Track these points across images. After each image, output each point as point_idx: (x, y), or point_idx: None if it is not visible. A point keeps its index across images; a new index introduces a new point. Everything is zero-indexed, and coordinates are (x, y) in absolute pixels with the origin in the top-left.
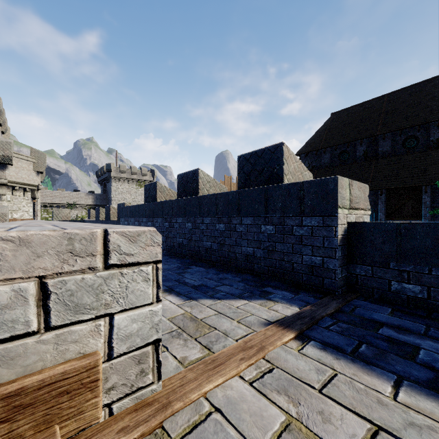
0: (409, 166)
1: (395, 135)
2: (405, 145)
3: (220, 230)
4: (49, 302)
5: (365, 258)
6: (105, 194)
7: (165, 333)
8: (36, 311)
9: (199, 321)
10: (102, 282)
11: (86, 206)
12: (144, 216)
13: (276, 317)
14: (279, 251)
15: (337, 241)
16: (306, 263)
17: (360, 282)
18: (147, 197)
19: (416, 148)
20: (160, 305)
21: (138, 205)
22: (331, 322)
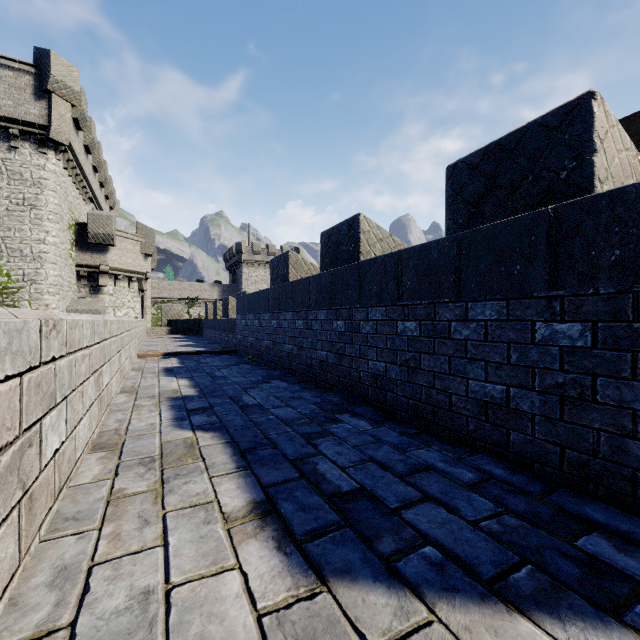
0: None
1: None
2: None
3: (407, 334)
4: None
5: None
6: (235, 284)
7: None
8: None
9: None
10: None
11: (211, 301)
12: (266, 310)
13: None
14: (611, 404)
15: None
16: None
17: None
18: (275, 280)
19: None
20: None
21: (258, 292)
22: None
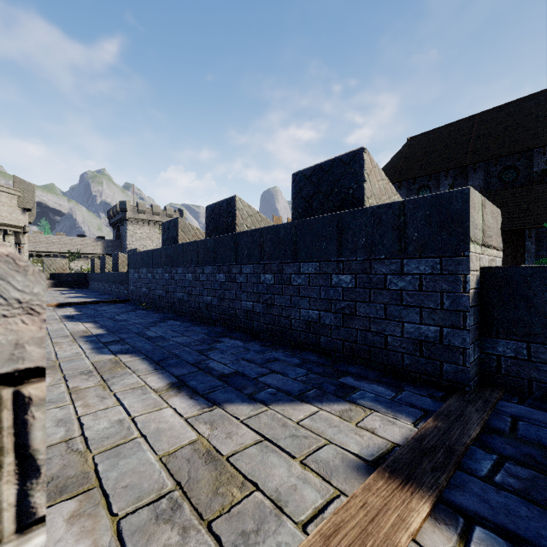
0: (507, 204)
1: (489, 165)
2: (502, 177)
3: (267, 283)
4: None
5: (514, 329)
6: (119, 240)
7: (145, 501)
8: None
9: (225, 459)
10: None
11: (94, 255)
12: (159, 265)
13: (374, 446)
14: (362, 315)
15: (469, 299)
16: (410, 336)
17: (505, 368)
18: (166, 240)
19: (515, 182)
20: (40, 538)
21: (151, 250)
22: (486, 458)
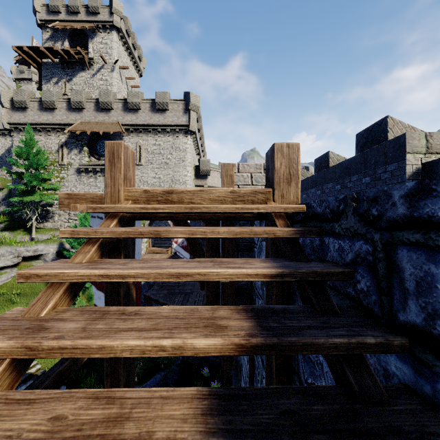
0: None
1: None
2: None
3: (337, 189)
4: (252, 179)
5: None
6: None
7: None
8: (250, 180)
9: None
10: (263, 177)
11: None
12: None
13: None
14: None
15: (406, 176)
16: None
17: None
18: None
19: None
20: None
21: None
22: None
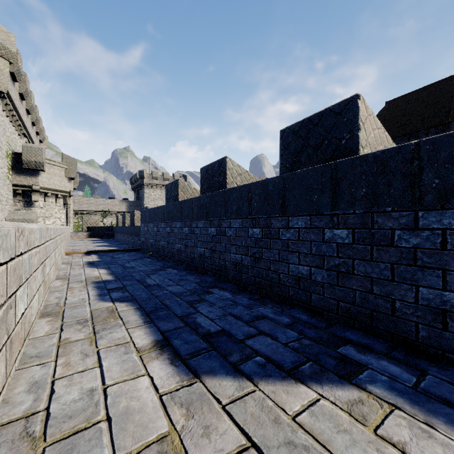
0: None
1: None
2: None
3: (254, 236)
4: None
5: None
6: (139, 201)
7: None
8: None
9: None
10: None
11: (120, 213)
12: (162, 220)
13: None
14: (361, 275)
15: None
16: (428, 304)
17: None
18: (169, 199)
19: None
20: None
21: (156, 207)
22: None
